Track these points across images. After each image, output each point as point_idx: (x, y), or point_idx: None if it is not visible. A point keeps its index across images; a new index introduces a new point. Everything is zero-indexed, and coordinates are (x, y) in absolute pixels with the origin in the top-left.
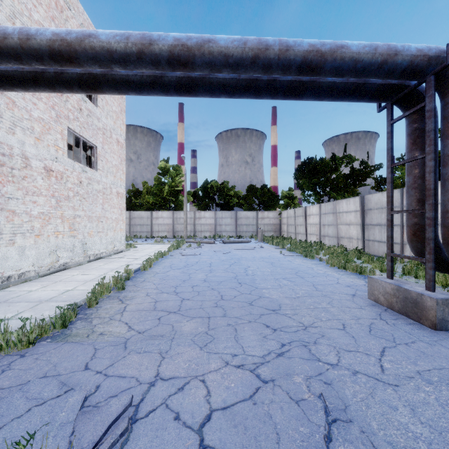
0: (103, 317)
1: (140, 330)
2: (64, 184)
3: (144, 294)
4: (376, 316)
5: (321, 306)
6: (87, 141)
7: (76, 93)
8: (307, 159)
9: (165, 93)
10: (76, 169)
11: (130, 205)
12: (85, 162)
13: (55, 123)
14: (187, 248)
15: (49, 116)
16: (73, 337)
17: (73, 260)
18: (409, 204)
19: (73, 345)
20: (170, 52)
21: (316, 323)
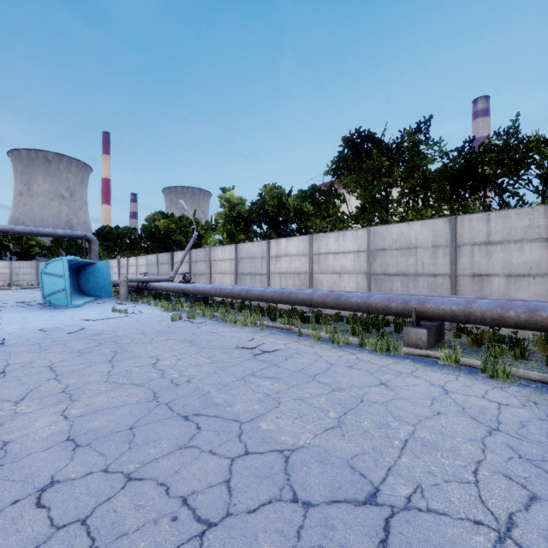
0: None
1: None
2: None
3: None
4: None
5: None
6: None
7: None
8: (103, 227)
9: None
10: None
11: None
12: None
13: None
14: None
15: None
16: None
17: None
18: None
19: None
20: (0, 230)
21: None
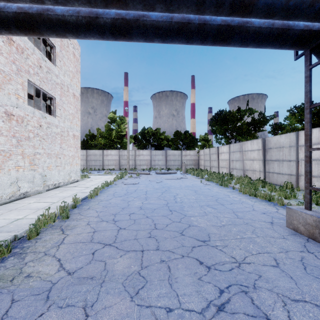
0: (38, 252)
1: (71, 269)
2: (25, 126)
3: (86, 223)
4: (302, 247)
5: (247, 235)
6: (46, 93)
7: (15, 35)
8: (219, 111)
9: (101, 36)
10: (36, 115)
11: (87, 145)
12: (49, 111)
13: (16, 76)
14: (129, 178)
15: (10, 69)
16: None
17: (33, 189)
18: None
19: None
20: None
21: (248, 257)
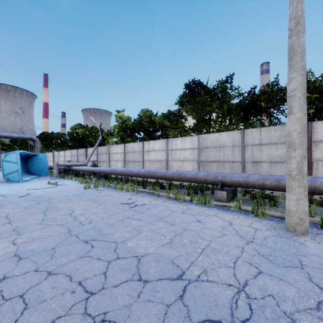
0: None
1: None
2: None
3: None
4: None
5: None
6: None
7: None
8: (43, 132)
9: None
10: None
11: None
12: None
13: None
14: None
15: None
16: None
17: None
18: None
19: None
20: None
21: None
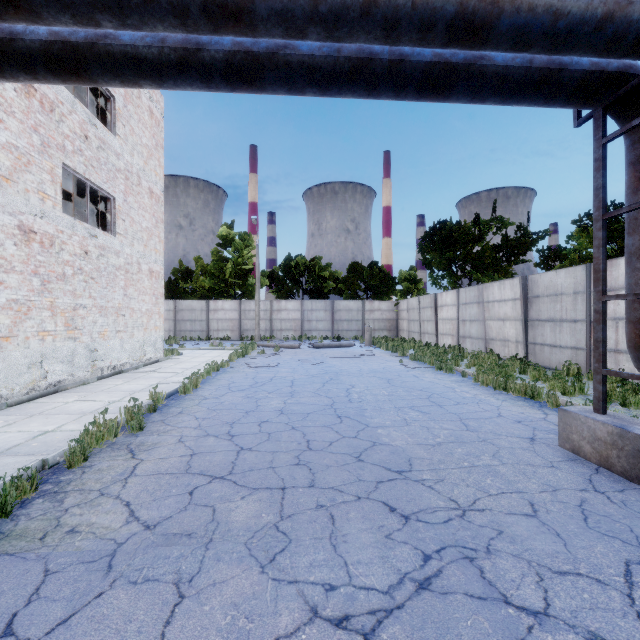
0: (88, 490)
1: (150, 520)
2: (57, 254)
3: (176, 438)
4: (585, 483)
5: (482, 462)
6: (98, 188)
7: (44, 82)
8: (438, 223)
9: (206, 84)
10: (77, 231)
11: (176, 291)
12: (102, 224)
13: (40, 156)
14: (259, 355)
15: (28, 143)
16: (12, 541)
17: (72, 377)
18: (632, 284)
19: (4, 562)
20: None
21: (481, 500)
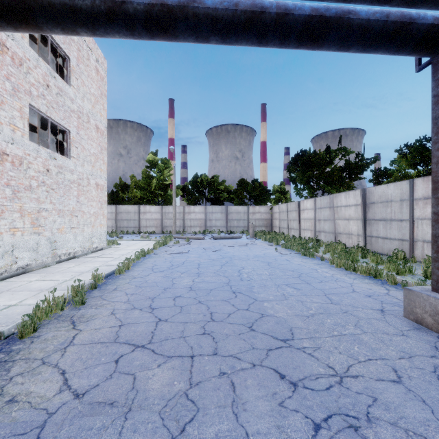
0: (32, 358)
1: (80, 388)
2: (25, 171)
3: (109, 311)
4: (432, 350)
5: (348, 331)
6: (57, 124)
7: None
8: (300, 152)
9: (131, 31)
10: (41, 154)
11: (117, 199)
12: (62, 151)
13: (11, 98)
14: (175, 244)
15: (2, 88)
16: None
17: (37, 261)
18: None
19: None
20: None
21: (353, 367)
